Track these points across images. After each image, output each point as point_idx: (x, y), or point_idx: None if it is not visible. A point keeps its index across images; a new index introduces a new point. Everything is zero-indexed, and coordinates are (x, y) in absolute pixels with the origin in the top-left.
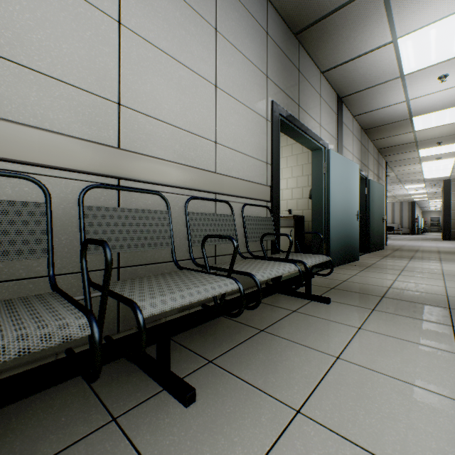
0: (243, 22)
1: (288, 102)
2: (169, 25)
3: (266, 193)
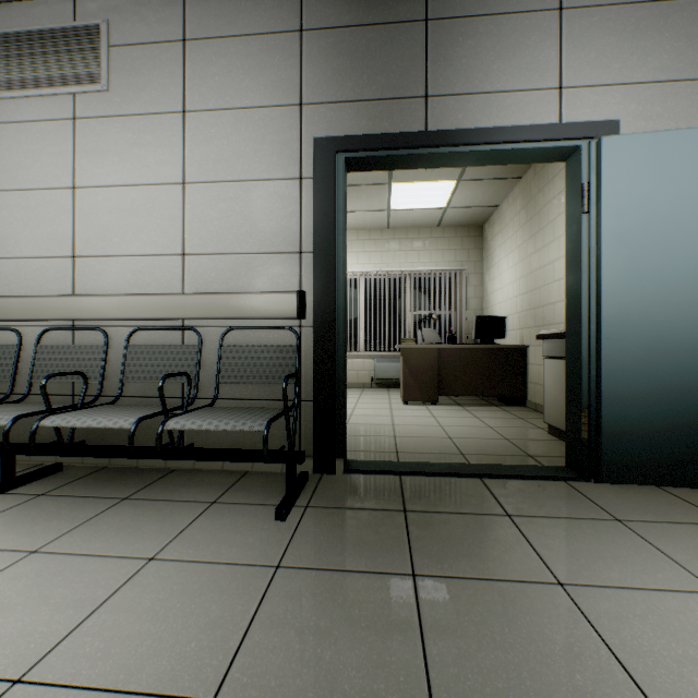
0: (238, 61)
1: (380, 112)
2: (121, 155)
3: (288, 304)
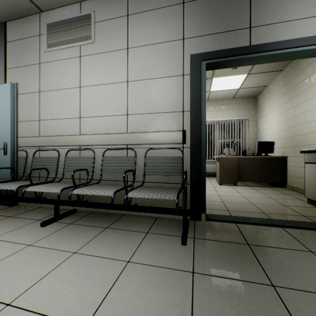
0: (152, 21)
1: (224, 38)
2: (99, 71)
3: (177, 137)
